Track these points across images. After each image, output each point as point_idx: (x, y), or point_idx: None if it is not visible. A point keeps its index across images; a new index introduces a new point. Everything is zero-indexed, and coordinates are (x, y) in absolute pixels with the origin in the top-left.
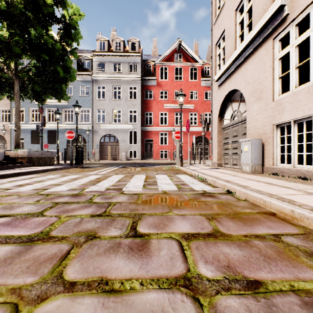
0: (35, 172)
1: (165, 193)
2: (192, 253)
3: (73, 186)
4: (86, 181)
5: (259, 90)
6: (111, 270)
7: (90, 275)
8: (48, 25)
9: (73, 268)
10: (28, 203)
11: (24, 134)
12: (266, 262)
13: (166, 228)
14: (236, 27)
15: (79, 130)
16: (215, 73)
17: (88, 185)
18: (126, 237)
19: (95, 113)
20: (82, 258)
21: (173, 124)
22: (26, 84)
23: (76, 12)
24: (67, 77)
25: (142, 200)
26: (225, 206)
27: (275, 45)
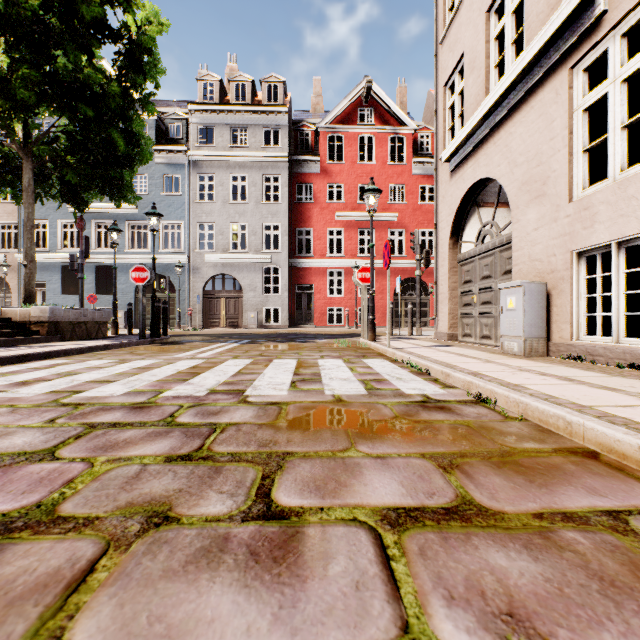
0: (63, 354)
1: (339, 401)
2: (412, 570)
3: (138, 385)
4: (168, 373)
5: (541, 179)
6: (196, 628)
7: None
8: (92, 45)
9: (93, 621)
10: (27, 425)
11: (46, 273)
12: (609, 601)
13: (343, 492)
14: (490, 46)
15: (161, 265)
16: (444, 145)
17: (171, 382)
18: (244, 521)
19: (193, 230)
20: (124, 587)
21: (356, 253)
22: (48, 169)
23: (151, 19)
24: (133, 154)
25: (288, 418)
26: (478, 434)
27: (574, 81)
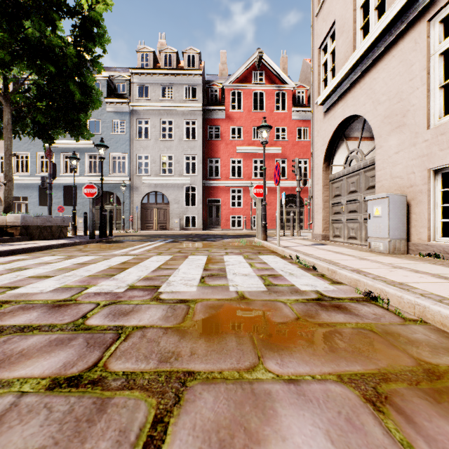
0: (26, 251)
1: (243, 299)
2: None
3: (70, 280)
4: (100, 268)
5: (401, 112)
6: None
7: None
8: (54, 18)
9: None
10: None
11: (28, 191)
12: None
13: None
14: (356, 13)
15: (110, 185)
16: (319, 93)
17: (99, 277)
18: None
19: (134, 160)
20: None
21: (251, 176)
22: (23, 112)
23: None
24: (87, 101)
25: (194, 320)
26: (387, 343)
27: (431, 31)
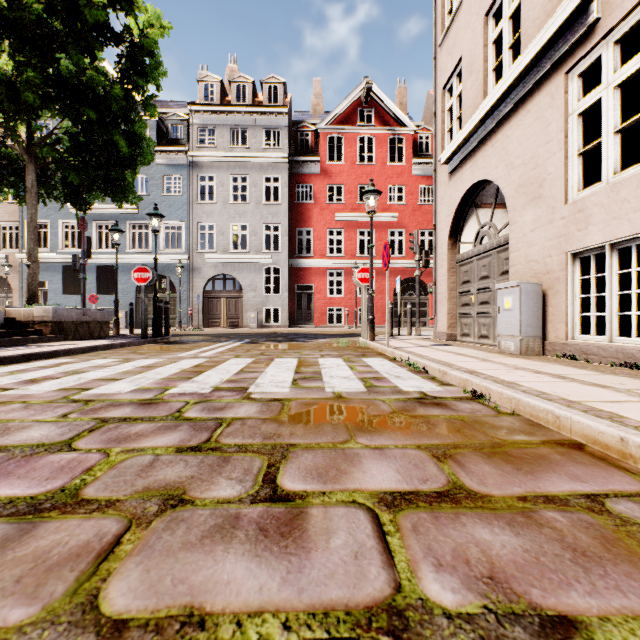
0: (67, 353)
1: (339, 398)
2: (405, 543)
3: (144, 383)
4: (172, 371)
5: (537, 181)
6: (215, 588)
7: (164, 602)
8: (95, 48)
9: (124, 583)
10: (42, 420)
11: (48, 274)
12: (579, 567)
13: (343, 479)
14: (488, 50)
15: (161, 266)
16: (443, 147)
17: (176, 380)
18: (252, 503)
19: (194, 230)
20: (148, 557)
21: (355, 254)
22: (51, 170)
23: (153, 22)
24: (135, 155)
25: (290, 413)
26: (471, 428)
27: (569, 86)
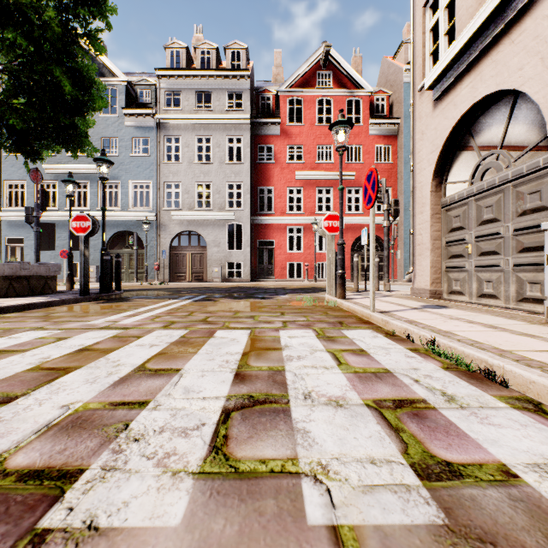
0: None
1: None
2: None
3: None
4: (12, 369)
5: None
6: None
7: None
8: None
9: None
10: None
11: (24, 231)
12: None
13: None
14: None
15: (130, 223)
16: (424, 74)
17: None
18: None
19: (160, 189)
20: None
21: (314, 211)
22: None
23: None
24: (85, 100)
25: None
26: None
27: None
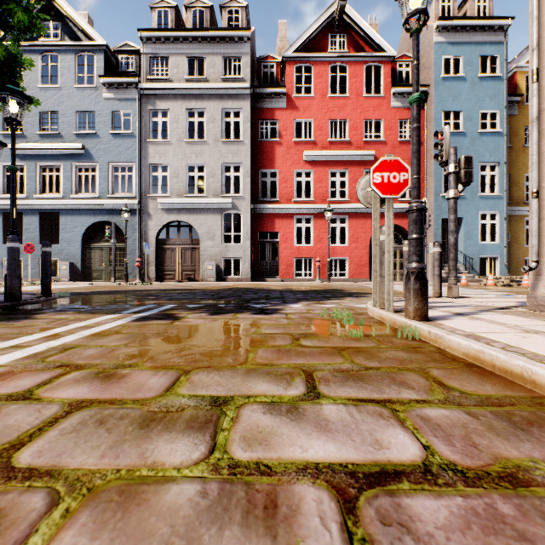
0: None
1: None
2: None
3: None
4: None
5: None
6: None
7: None
8: None
9: None
10: None
11: None
12: None
13: None
14: None
15: (109, 212)
16: None
17: None
18: None
19: (145, 172)
20: None
21: (326, 197)
22: None
23: None
24: None
25: None
26: None
27: None
